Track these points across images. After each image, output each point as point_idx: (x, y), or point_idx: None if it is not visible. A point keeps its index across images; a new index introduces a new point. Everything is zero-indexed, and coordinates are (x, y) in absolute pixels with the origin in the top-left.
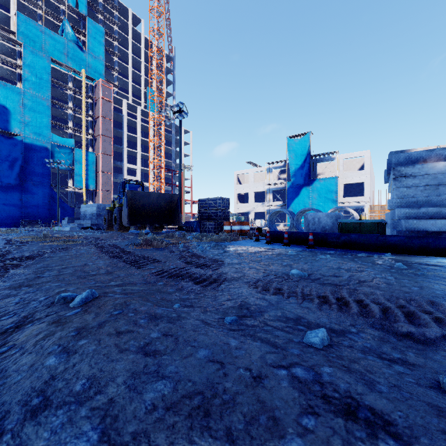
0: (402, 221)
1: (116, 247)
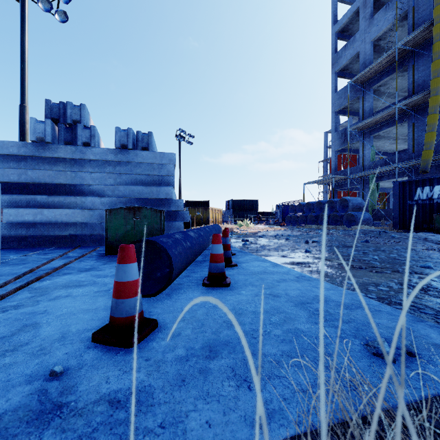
0: (186, 213)
1: None
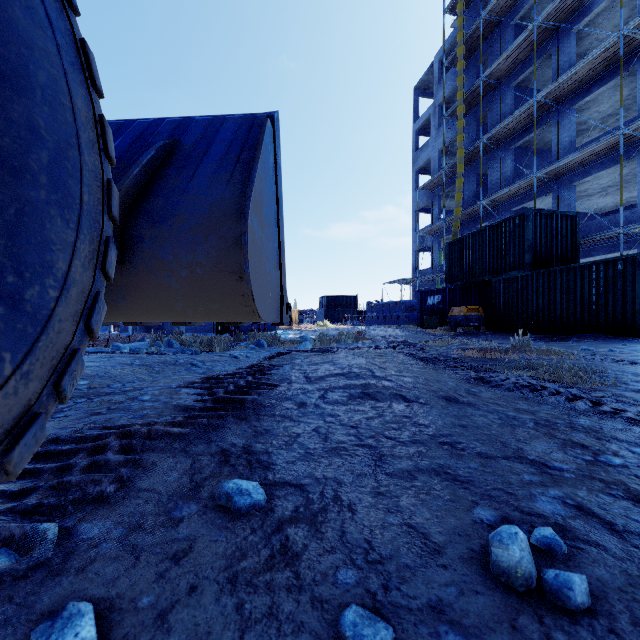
0: None
1: (388, 338)
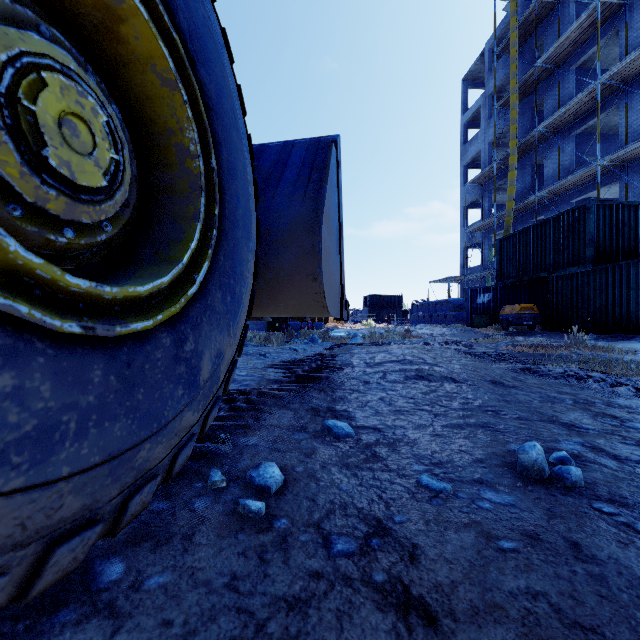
0: None
1: (436, 336)
